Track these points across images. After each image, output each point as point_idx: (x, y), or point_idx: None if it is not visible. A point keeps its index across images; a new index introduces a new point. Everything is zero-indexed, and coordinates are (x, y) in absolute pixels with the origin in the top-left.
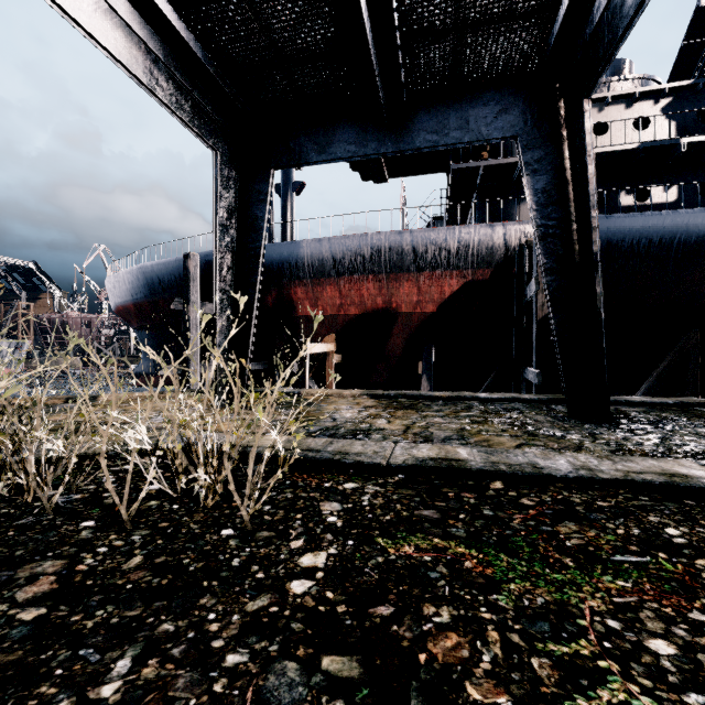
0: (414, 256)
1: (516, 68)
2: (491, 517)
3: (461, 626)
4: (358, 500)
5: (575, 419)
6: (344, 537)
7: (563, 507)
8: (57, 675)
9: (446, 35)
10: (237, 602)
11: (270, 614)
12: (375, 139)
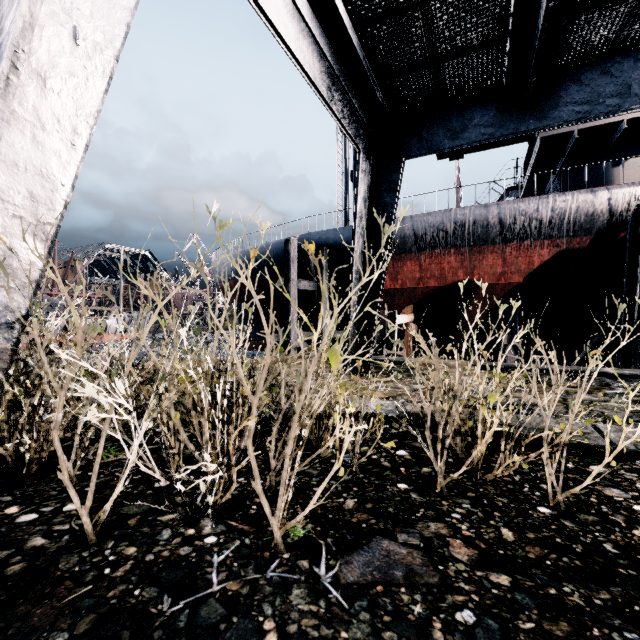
0: (500, 228)
1: None
2: None
3: None
4: (636, 488)
5: None
6: None
7: None
8: None
9: (624, 0)
10: None
11: None
12: (514, 118)
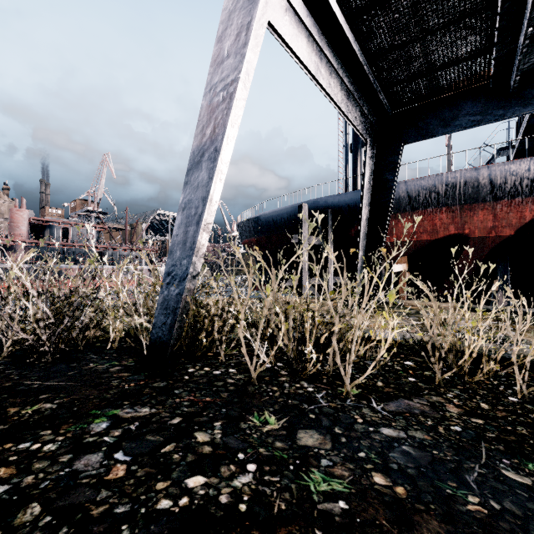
0: (491, 187)
1: None
2: None
3: None
4: None
5: None
6: None
7: None
8: None
9: None
10: None
11: None
12: (500, 107)
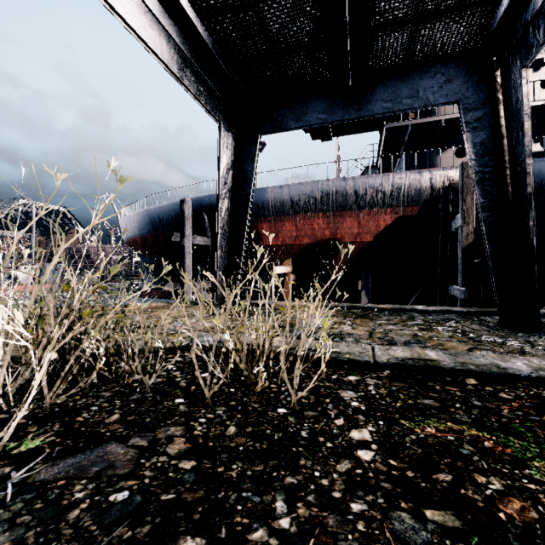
0: (356, 197)
1: (459, 47)
2: (482, 407)
3: (515, 493)
4: (366, 390)
5: (506, 328)
6: (373, 418)
7: (539, 401)
8: (240, 510)
9: (405, 25)
10: (327, 464)
11: (359, 474)
12: (340, 108)
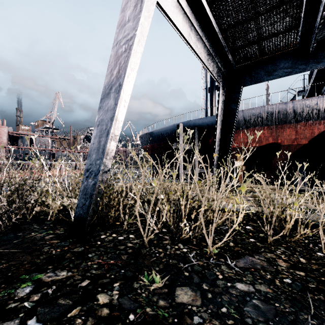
0: (294, 114)
1: None
2: None
3: None
4: None
5: None
6: None
7: None
8: None
9: None
10: None
11: None
12: (303, 63)
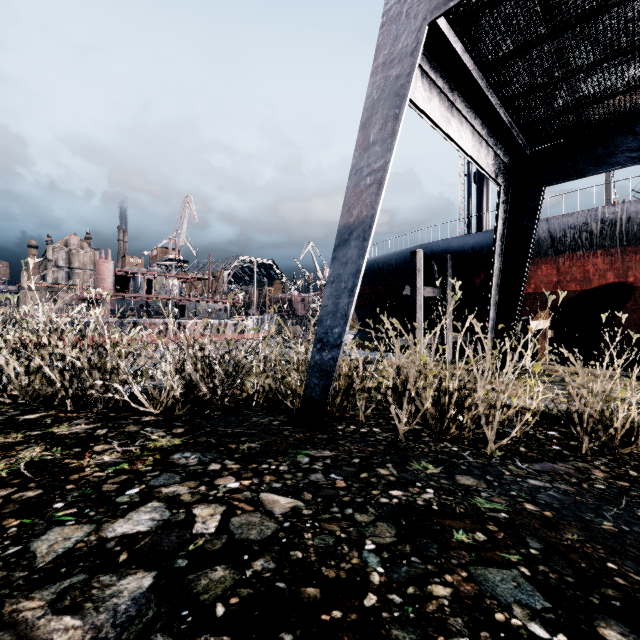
0: None
1: None
2: None
3: None
4: None
5: None
6: None
7: None
8: None
9: None
10: None
11: None
12: None
